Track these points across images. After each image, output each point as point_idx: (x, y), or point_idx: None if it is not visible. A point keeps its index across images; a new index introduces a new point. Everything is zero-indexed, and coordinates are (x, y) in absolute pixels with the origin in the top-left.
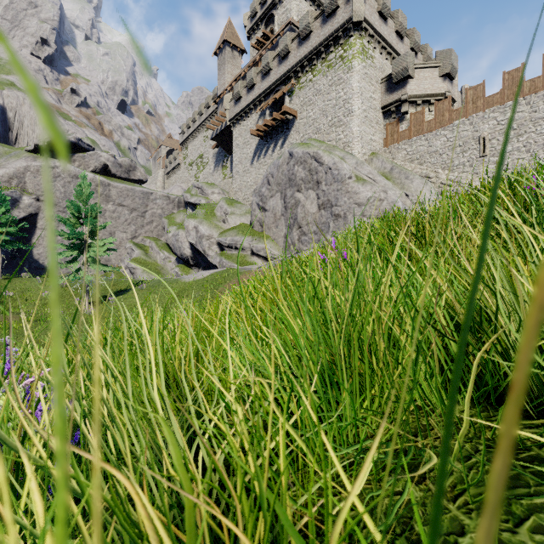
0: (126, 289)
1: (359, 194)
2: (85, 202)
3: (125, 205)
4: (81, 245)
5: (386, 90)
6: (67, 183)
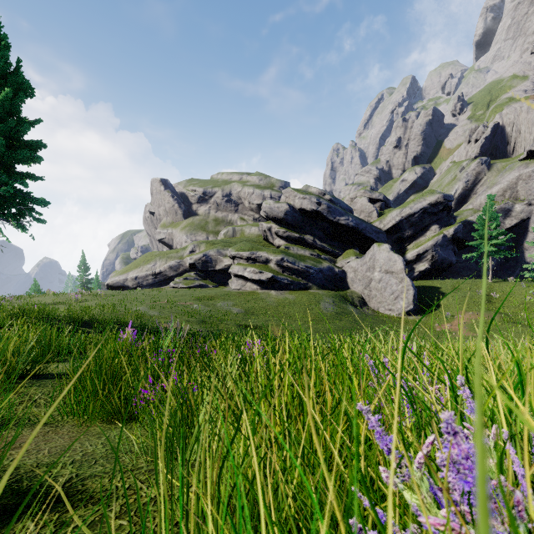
0: None
1: None
2: None
3: None
4: None
5: None
6: None
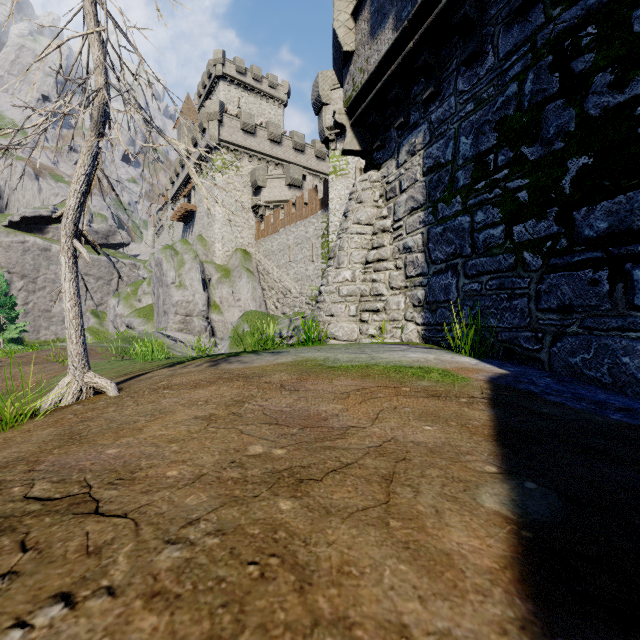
0: None
1: (173, 297)
2: (2, 295)
3: (91, 274)
4: None
5: (253, 193)
6: (37, 256)
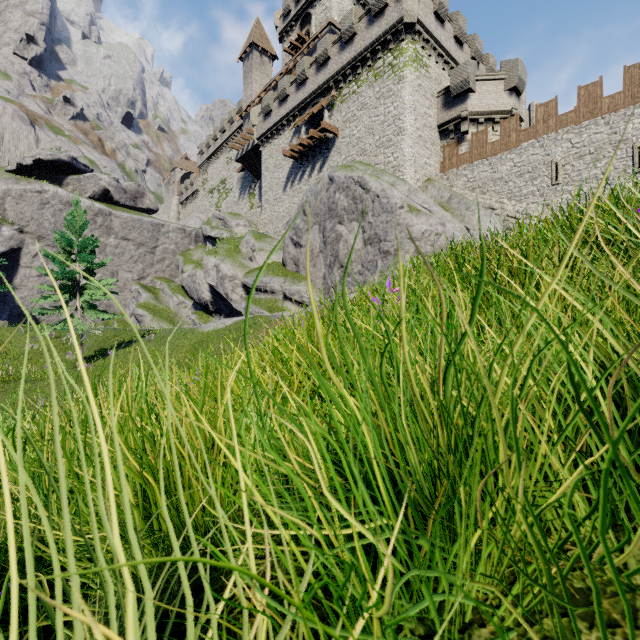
0: (130, 341)
1: (412, 227)
2: (78, 234)
3: (130, 239)
4: (73, 286)
5: (443, 105)
6: (58, 211)
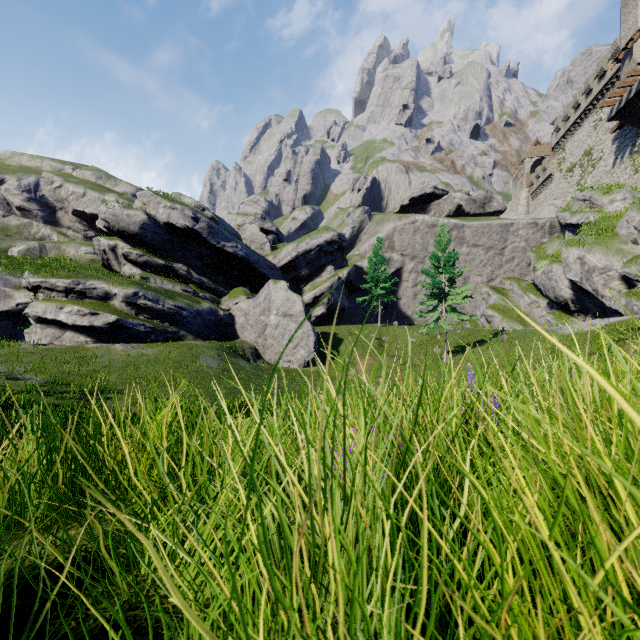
0: (482, 340)
1: None
2: (443, 251)
3: (480, 244)
4: (439, 294)
5: None
6: (424, 234)
